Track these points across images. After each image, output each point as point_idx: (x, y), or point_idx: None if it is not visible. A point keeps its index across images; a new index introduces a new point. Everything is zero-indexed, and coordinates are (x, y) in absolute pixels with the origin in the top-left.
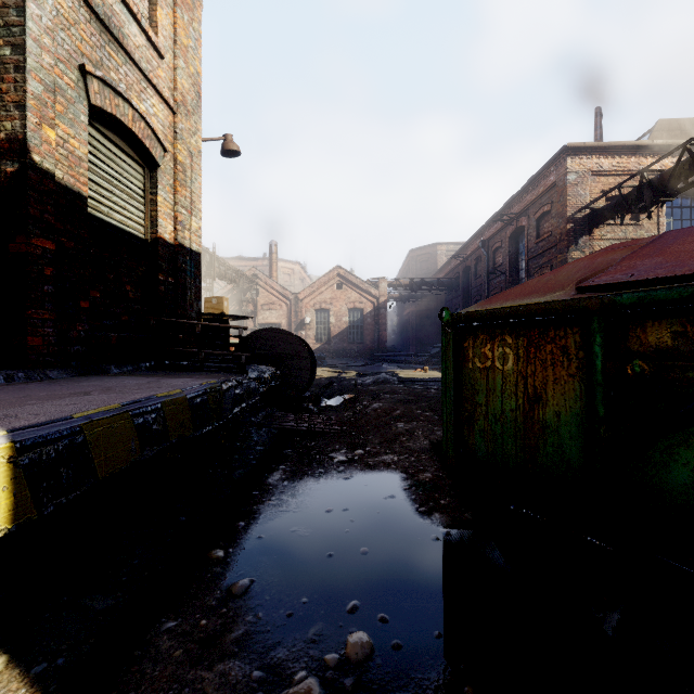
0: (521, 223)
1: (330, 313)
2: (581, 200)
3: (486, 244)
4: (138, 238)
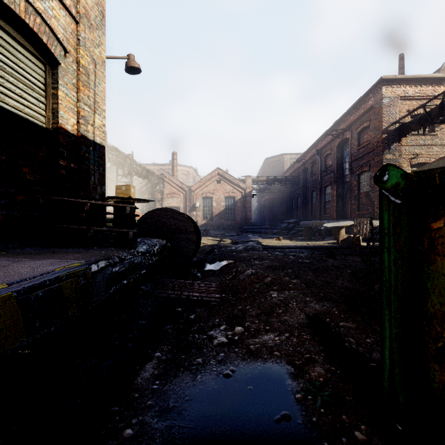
0: (345, 136)
1: (212, 200)
2: (393, 117)
3: (319, 152)
4: (37, 125)
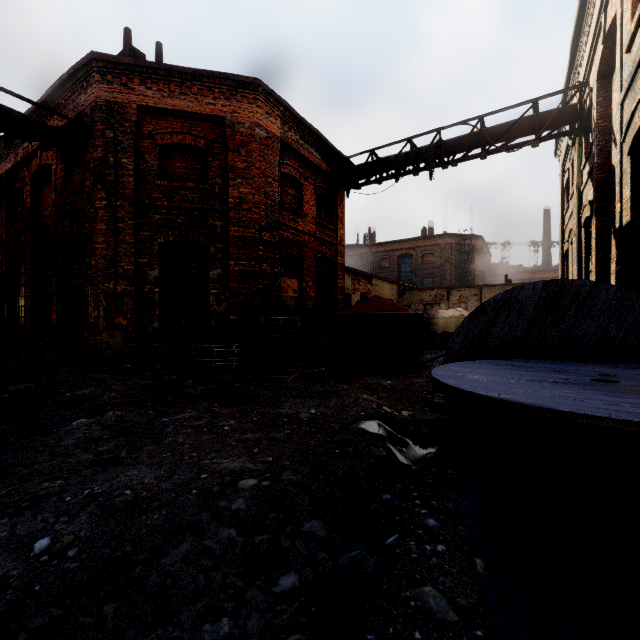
0: None
1: None
2: None
3: None
4: None
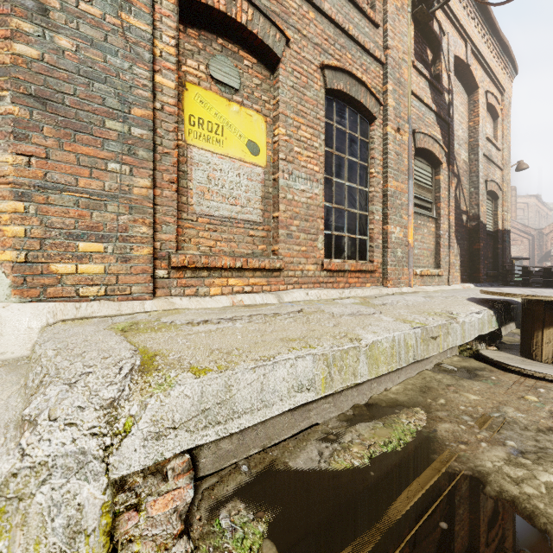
0: None
1: None
2: None
3: None
4: (490, 231)
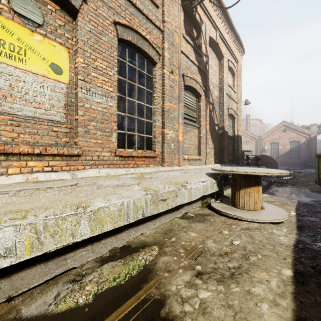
0: None
1: (278, 144)
2: None
3: None
4: (231, 136)
